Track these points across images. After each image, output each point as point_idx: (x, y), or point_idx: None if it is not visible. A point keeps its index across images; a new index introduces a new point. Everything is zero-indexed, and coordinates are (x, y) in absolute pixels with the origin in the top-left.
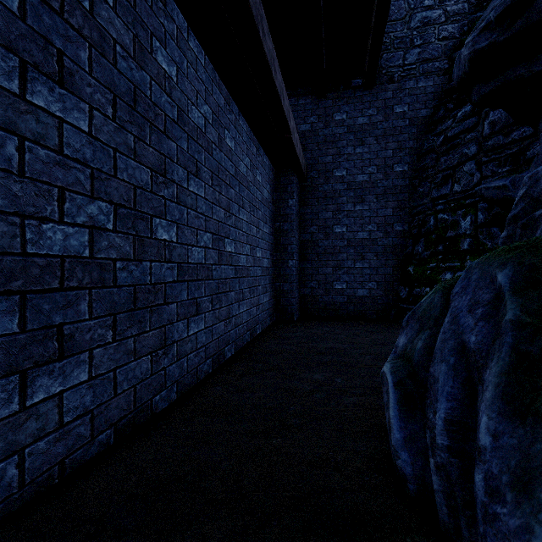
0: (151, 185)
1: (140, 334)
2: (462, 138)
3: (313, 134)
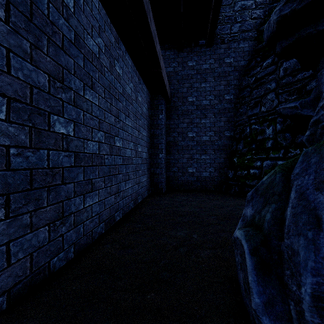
0: (48, 87)
1: (37, 210)
2: (266, 78)
3: (175, 74)
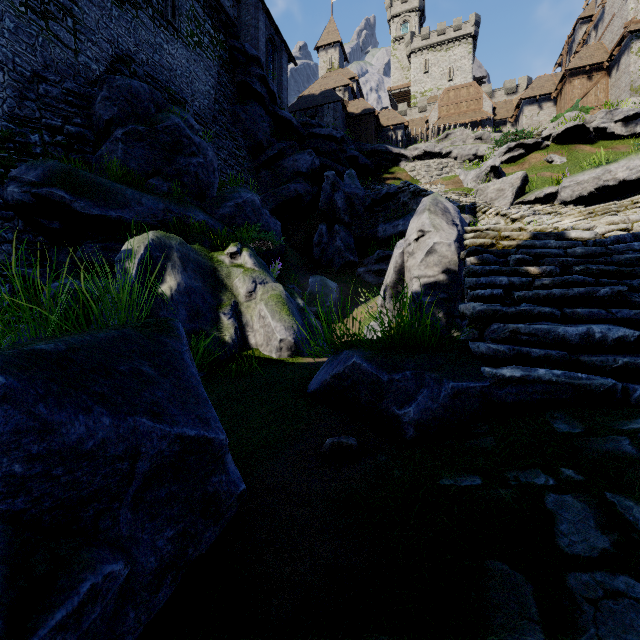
0: None
1: None
2: (1, 223)
3: None
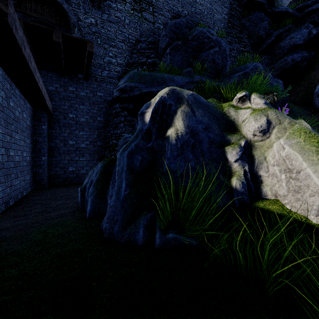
0: None
1: None
2: (120, 114)
3: (57, 93)
